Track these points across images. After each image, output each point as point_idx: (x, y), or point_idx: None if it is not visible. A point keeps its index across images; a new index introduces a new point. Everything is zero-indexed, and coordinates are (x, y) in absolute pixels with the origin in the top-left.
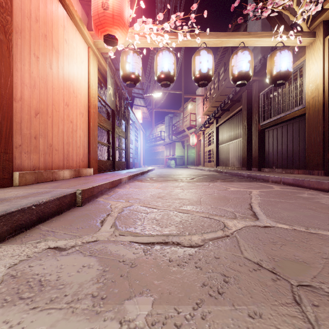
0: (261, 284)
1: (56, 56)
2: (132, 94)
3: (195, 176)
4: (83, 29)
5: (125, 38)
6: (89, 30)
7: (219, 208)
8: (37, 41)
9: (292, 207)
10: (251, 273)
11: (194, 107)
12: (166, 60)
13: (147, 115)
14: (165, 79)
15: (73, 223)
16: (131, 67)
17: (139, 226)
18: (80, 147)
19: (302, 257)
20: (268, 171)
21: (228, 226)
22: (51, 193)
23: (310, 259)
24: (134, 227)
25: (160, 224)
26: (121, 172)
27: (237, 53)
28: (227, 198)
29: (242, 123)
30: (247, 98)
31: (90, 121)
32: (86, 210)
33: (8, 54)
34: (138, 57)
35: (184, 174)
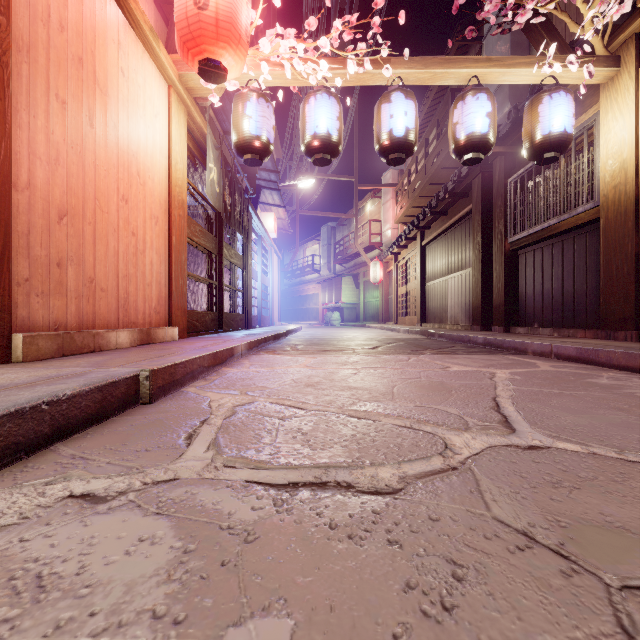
0: (539, 585)
1: (103, 102)
2: (256, 182)
3: (381, 343)
4: (157, 49)
5: (242, 67)
6: (170, 52)
7: (432, 407)
8: (63, 70)
9: (581, 405)
10: (512, 557)
11: (377, 208)
12: (323, 112)
13: (286, 224)
14: (321, 149)
15: (129, 440)
16: (253, 126)
17: (266, 446)
18: (153, 284)
19: (619, 518)
20: (524, 333)
21: (453, 447)
22: (85, 376)
23: (639, 523)
24: (256, 450)
25: (310, 442)
26: (233, 336)
27: (464, 97)
28: (447, 386)
29: (473, 238)
30: (482, 189)
31: (172, 232)
32: (158, 412)
33: (1, 94)
34: (268, 105)
35: (358, 338)
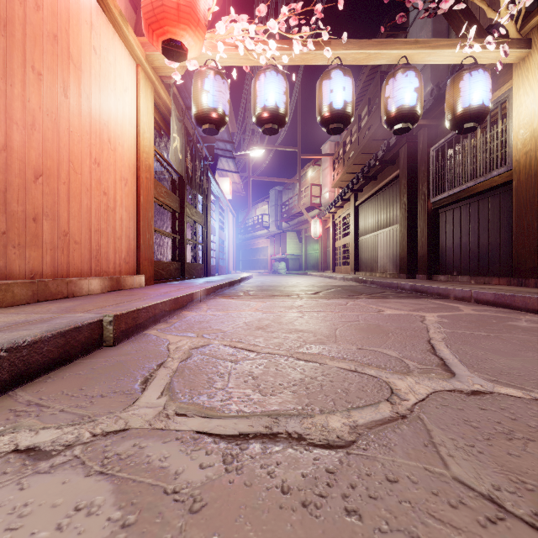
0: None
1: (77, 76)
2: (214, 152)
3: (321, 289)
4: (126, 31)
5: (200, 47)
6: (138, 36)
7: (373, 350)
8: (39, 45)
9: (509, 348)
10: (485, 533)
11: (317, 175)
12: (271, 88)
13: (239, 187)
14: (270, 120)
15: (87, 384)
16: (211, 99)
17: (218, 392)
18: (122, 238)
19: None
20: (444, 280)
21: (399, 393)
22: (50, 322)
23: None
24: (208, 395)
25: (260, 386)
26: (194, 283)
27: (395, 75)
28: (384, 329)
29: (400, 198)
30: (407, 157)
31: (139, 192)
32: (119, 355)
33: None
34: (223, 82)
35: (301, 284)
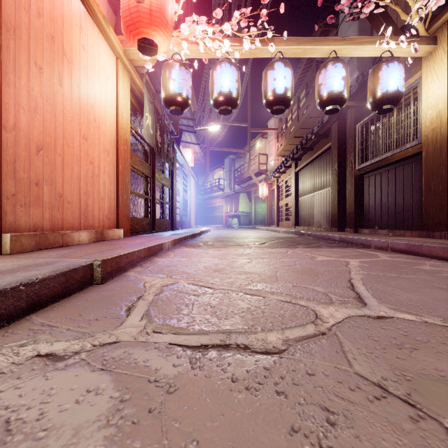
0: (394, 428)
1: (69, 68)
2: (179, 127)
3: (267, 240)
4: (108, 31)
5: (168, 44)
6: (117, 34)
7: (305, 287)
8: (40, 45)
9: (412, 285)
10: (371, 405)
11: (264, 146)
12: (226, 76)
13: (200, 156)
14: (224, 103)
15: (85, 311)
16: (176, 86)
17: (184, 316)
18: (105, 198)
19: None
20: (368, 233)
21: (322, 317)
22: (53, 264)
23: None
24: (177, 319)
25: (217, 313)
26: (162, 235)
27: (326, 66)
28: (315, 271)
29: (332, 166)
30: (338, 131)
31: (119, 162)
32: (107, 290)
33: None
34: (187, 72)
35: (251, 236)
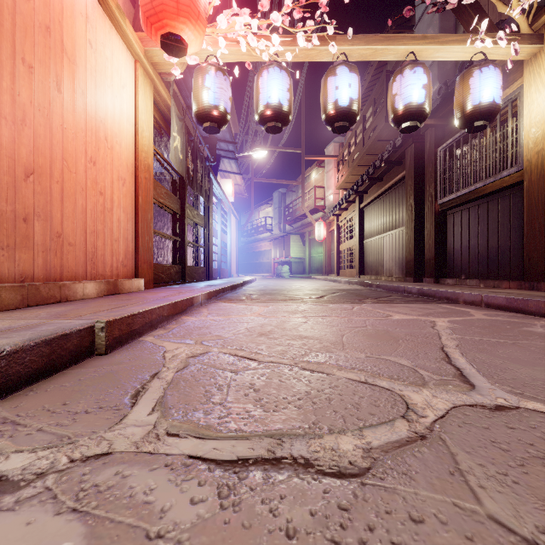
0: None
1: (71, 70)
2: (216, 152)
3: (326, 292)
4: (123, 25)
5: (201, 42)
6: (136, 31)
7: (384, 359)
8: (30, 37)
9: (529, 356)
10: None
11: (321, 176)
12: (275, 84)
13: (242, 189)
14: (273, 118)
15: (72, 398)
16: (212, 96)
17: (215, 407)
18: (120, 240)
19: None
20: (452, 283)
21: (415, 408)
22: (35, 329)
23: None
24: (204, 411)
25: (262, 401)
26: (195, 286)
27: (402, 71)
28: (393, 335)
29: (407, 200)
30: (414, 157)
31: (138, 193)
32: (111, 364)
33: None
34: (225, 78)
35: (305, 288)
